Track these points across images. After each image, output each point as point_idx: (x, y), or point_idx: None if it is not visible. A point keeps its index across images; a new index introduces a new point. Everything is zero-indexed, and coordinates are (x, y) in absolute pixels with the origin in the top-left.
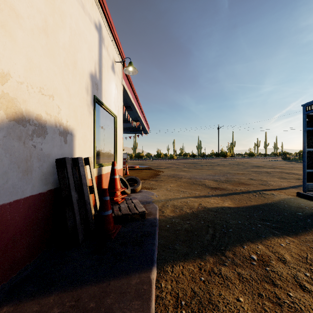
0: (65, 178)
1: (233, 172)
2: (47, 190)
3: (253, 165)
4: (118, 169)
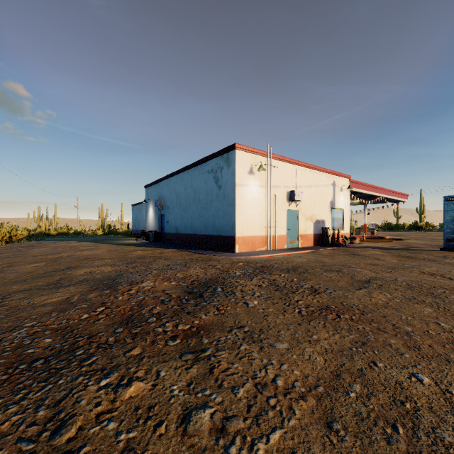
0: (323, 232)
1: None
2: (320, 233)
3: None
4: (345, 233)
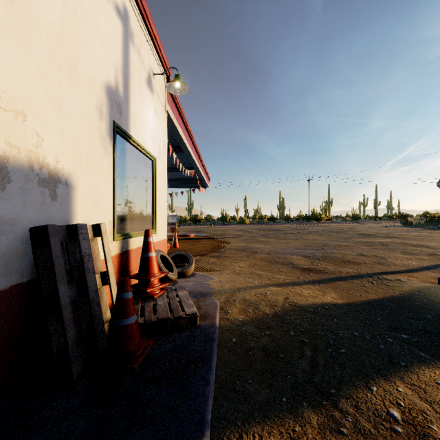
0: (50, 262)
1: (332, 243)
2: (10, 284)
3: (360, 232)
4: (159, 241)
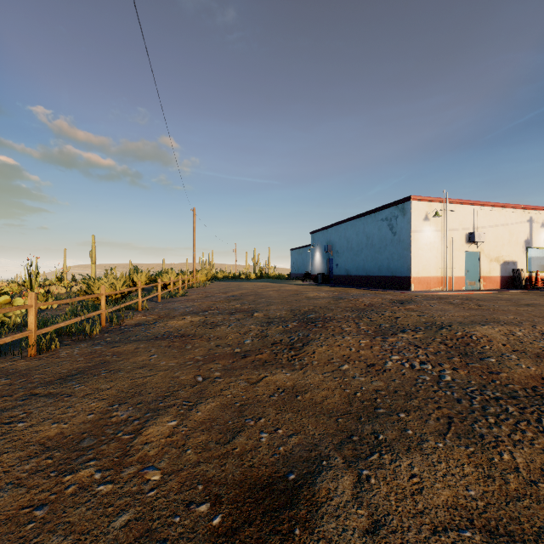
0: (514, 274)
1: None
2: (509, 276)
3: None
4: None
